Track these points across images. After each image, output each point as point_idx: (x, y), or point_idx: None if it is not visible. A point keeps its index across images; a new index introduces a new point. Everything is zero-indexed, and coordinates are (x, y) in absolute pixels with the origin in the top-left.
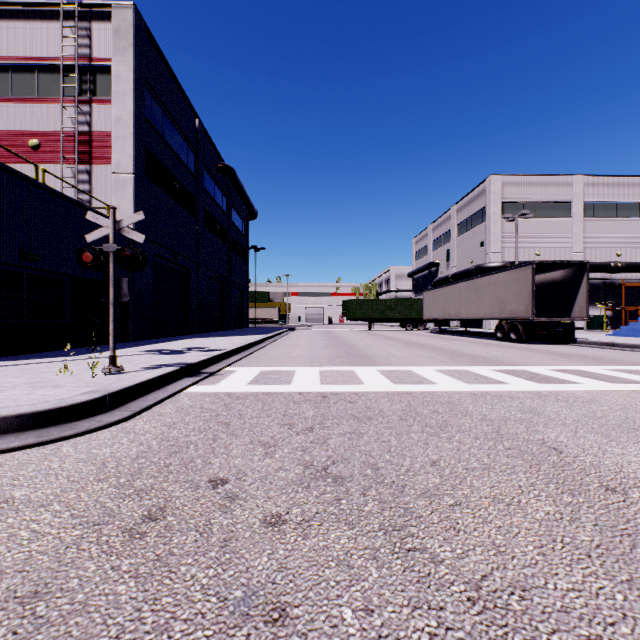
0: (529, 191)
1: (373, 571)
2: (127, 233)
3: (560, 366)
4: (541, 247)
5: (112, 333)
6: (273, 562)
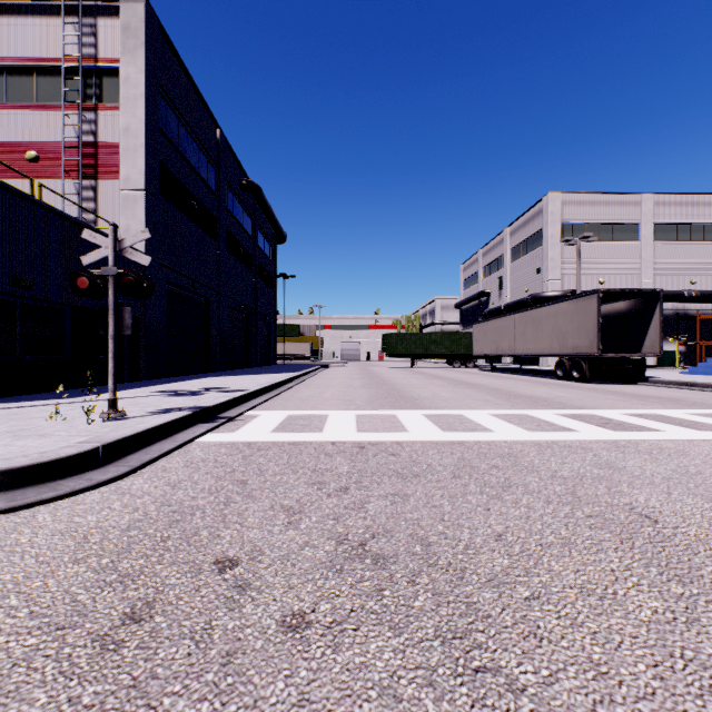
0: (592, 211)
1: (429, 706)
2: (130, 254)
3: (634, 410)
4: (605, 274)
5: (112, 372)
6: (291, 690)
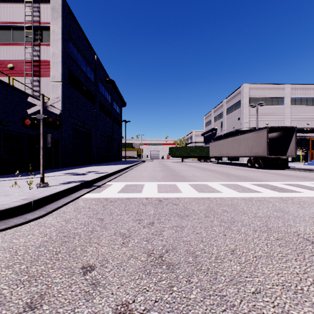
0: (263, 92)
1: None
2: (50, 109)
3: (286, 182)
4: (269, 120)
5: (42, 164)
6: None
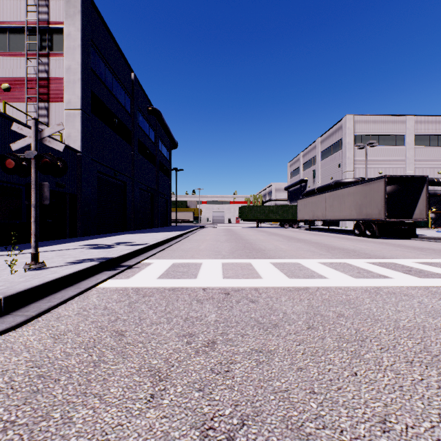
0: (374, 127)
1: None
2: (48, 142)
3: (422, 259)
4: (383, 167)
5: (33, 232)
6: None
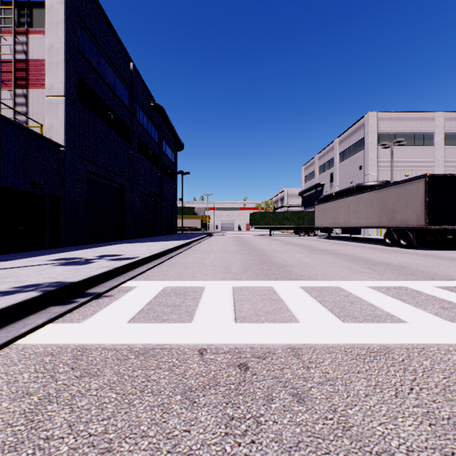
0: (399, 125)
1: None
2: None
3: None
4: (409, 169)
5: None
6: None
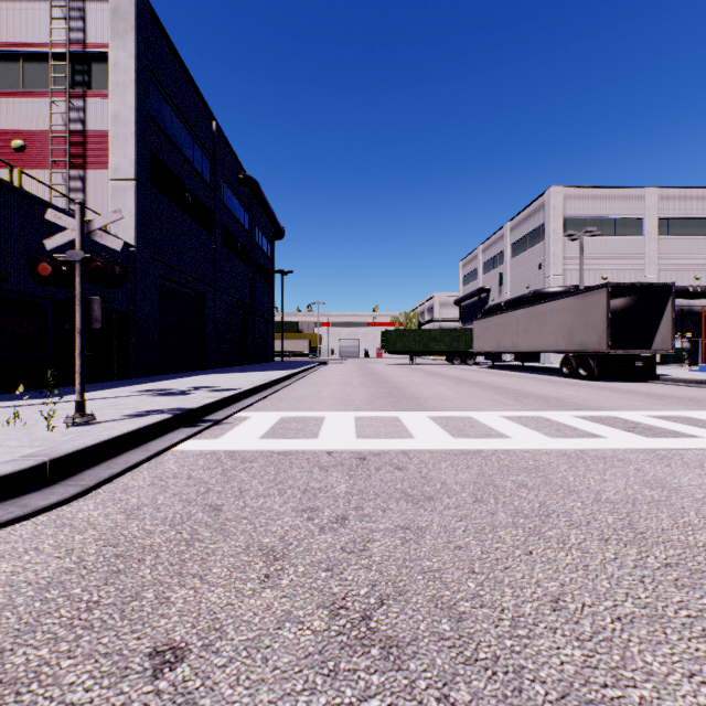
0: (594, 205)
1: None
2: (100, 238)
3: (658, 411)
4: (608, 270)
5: (79, 370)
6: None
